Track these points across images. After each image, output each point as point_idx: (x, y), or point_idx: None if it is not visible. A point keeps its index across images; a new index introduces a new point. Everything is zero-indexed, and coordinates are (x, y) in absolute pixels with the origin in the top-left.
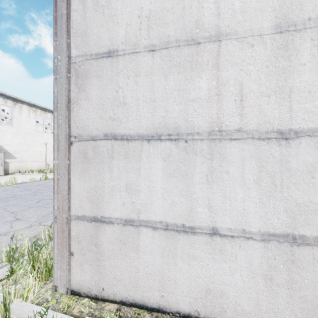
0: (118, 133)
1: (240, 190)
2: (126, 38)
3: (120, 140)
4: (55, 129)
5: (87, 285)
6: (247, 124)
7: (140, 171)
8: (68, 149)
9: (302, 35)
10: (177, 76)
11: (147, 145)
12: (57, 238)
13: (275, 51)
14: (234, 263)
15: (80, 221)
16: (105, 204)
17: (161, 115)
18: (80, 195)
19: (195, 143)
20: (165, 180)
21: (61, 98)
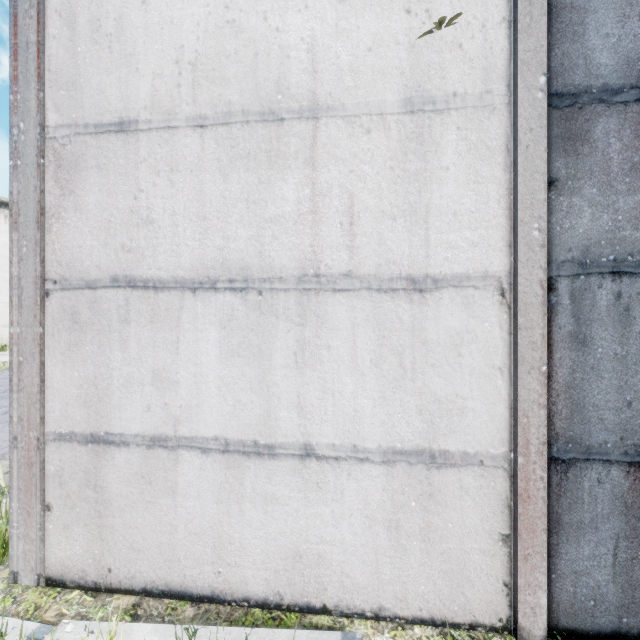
0: (137, 276)
1: (350, 377)
2: (154, 100)
3: (142, 289)
4: (14, 265)
5: (79, 565)
6: (360, 266)
7: (179, 346)
8: (40, 305)
9: (445, 119)
10: (244, 176)
11: (192, 299)
12: (18, 479)
13: (403, 143)
14: (339, 504)
15: (65, 444)
16: (113, 410)
17: (217, 244)
18: (65, 394)
19: (275, 296)
20: (223, 363)
21: (27, 206)
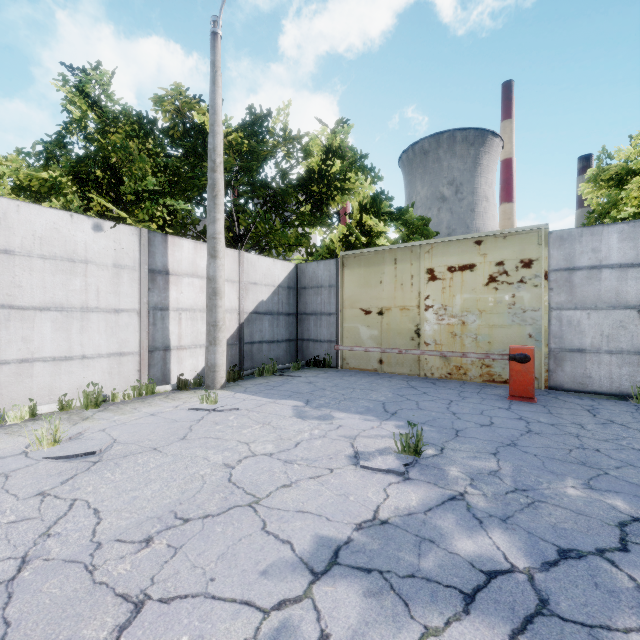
0: (15, 304)
1: (98, 335)
2: (23, 245)
3: (17, 309)
4: None
5: None
6: (101, 305)
7: (34, 328)
8: None
9: (124, 271)
10: (62, 276)
11: (40, 313)
12: None
13: (113, 275)
14: (95, 370)
15: None
16: (2, 352)
17: (51, 296)
18: None
19: (73, 313)
20: (53, 333)
21: None
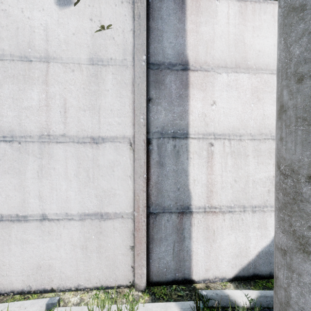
0: None
1: (64, 182)
2: None
3: None
4: None
5: None
6: (69, 131)
7: None
8: None
9: (107, 69)
10: (11, 86)
11: None
12: None
13: (89, 77)
14: (59, 241)
15: None
16: None
17: None
18: None
19: (27, 144)
20: (0, 177)
21: None
